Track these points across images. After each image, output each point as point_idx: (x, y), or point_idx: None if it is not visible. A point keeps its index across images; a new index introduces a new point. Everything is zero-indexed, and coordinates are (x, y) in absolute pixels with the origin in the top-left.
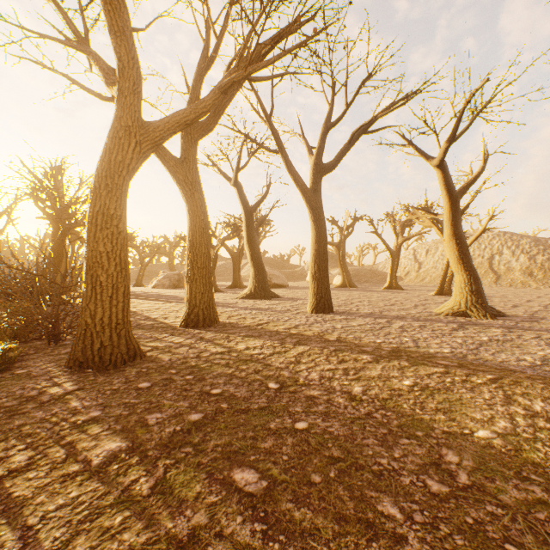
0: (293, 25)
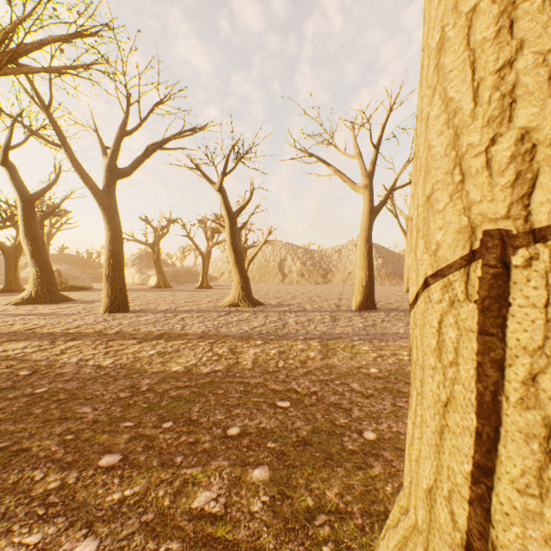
0: (69, 36)
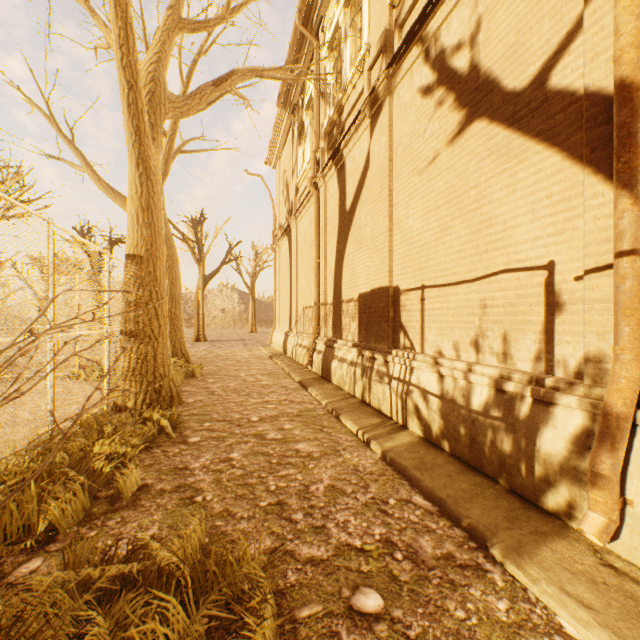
0: None
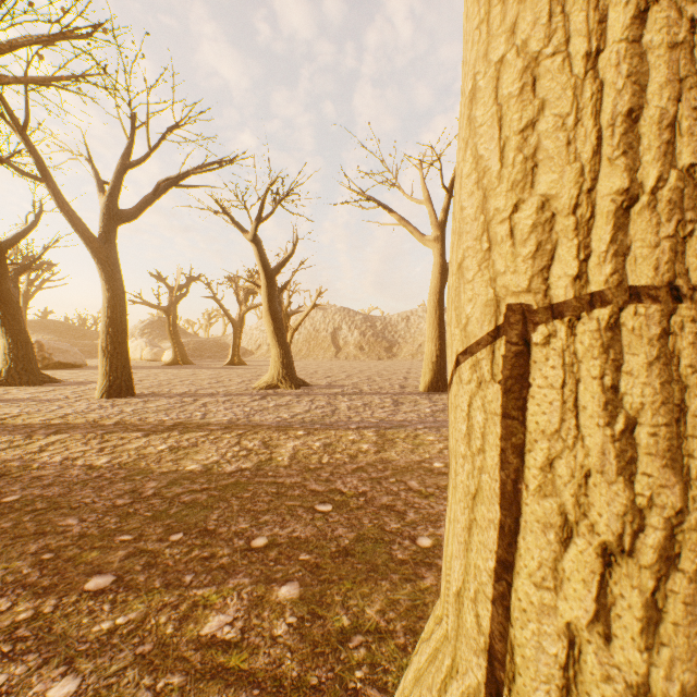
0: (52, 36)
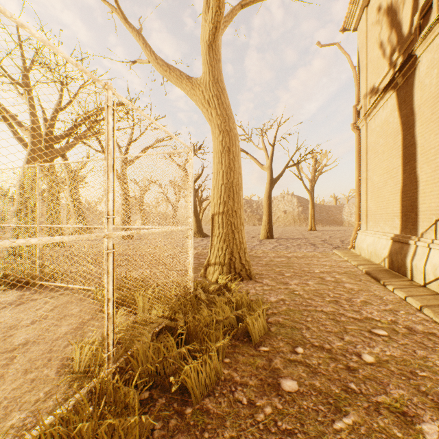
0: None
